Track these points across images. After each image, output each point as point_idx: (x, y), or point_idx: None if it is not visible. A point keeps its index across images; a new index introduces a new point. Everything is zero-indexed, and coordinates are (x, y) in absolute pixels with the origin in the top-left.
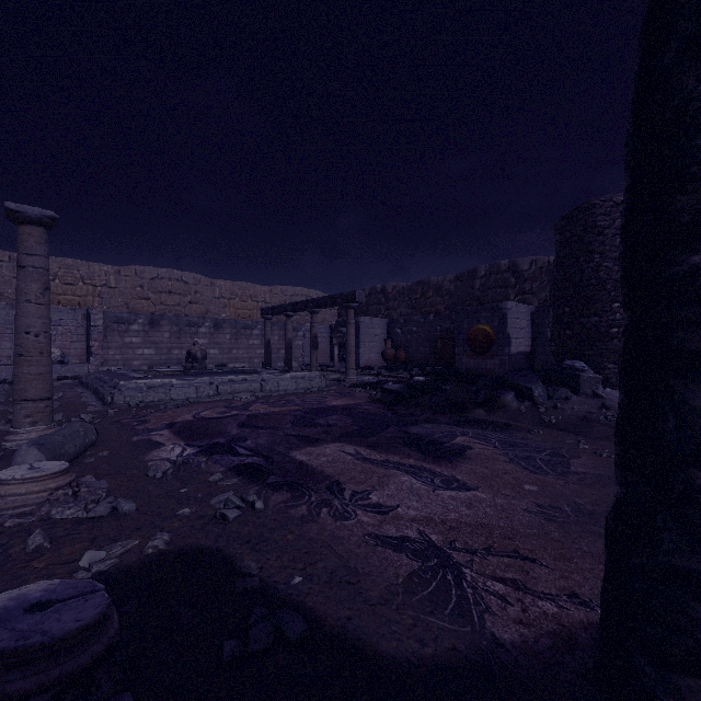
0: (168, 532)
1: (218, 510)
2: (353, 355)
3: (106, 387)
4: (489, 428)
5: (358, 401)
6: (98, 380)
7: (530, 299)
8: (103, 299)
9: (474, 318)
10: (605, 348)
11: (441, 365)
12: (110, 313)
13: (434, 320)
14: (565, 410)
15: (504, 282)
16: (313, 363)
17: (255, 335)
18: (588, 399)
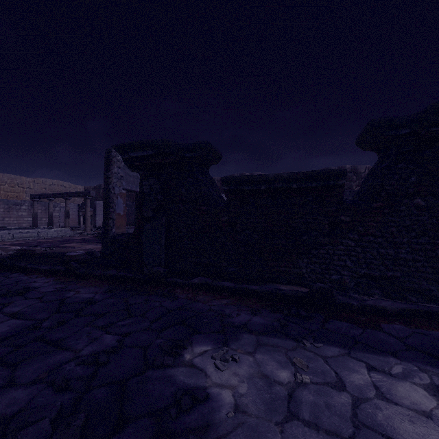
0: None
1: (44, 249)
2: (89, 220)
3: None
4: None
5: (88, 237)
6: None
7: None
8: None
9: None
10: None
11: None
12: None
13: None
14: None
15: None
16: (67, 225)
17: (23, 209)
18: None
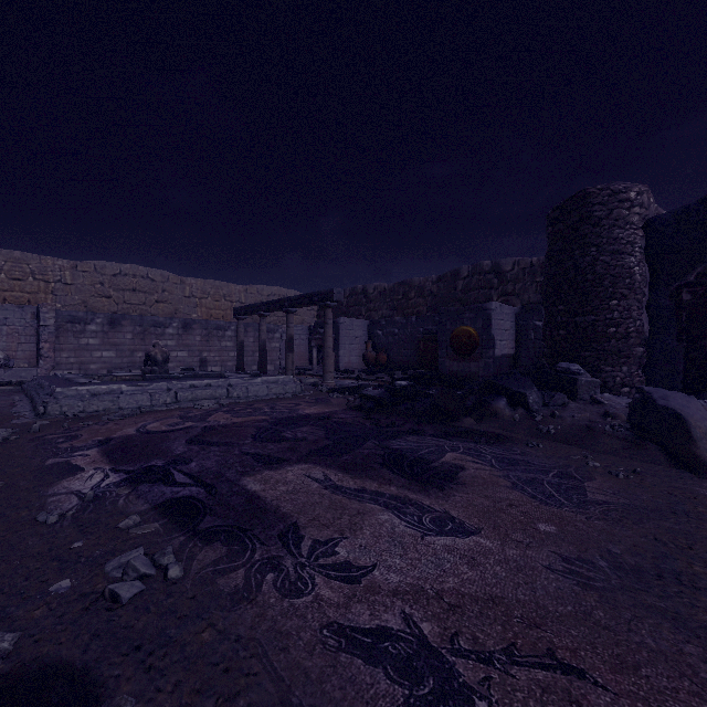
0: (15, 632)
1: (107, 586)
2: (331, 358)
3: (42, 394)
4: (481, 441)
5: (334, 408)
6: (37, 386)
7: (513, 301)
8: (57, 296)
9: (458, 319)
10: (602, 350)
11: (424, 368)
12: (63, 312)
13: (416, 321)
14: (564, 418)
15: (487, 283)
16: (289, 366)
17: (228, 337)
18: (587, 405)
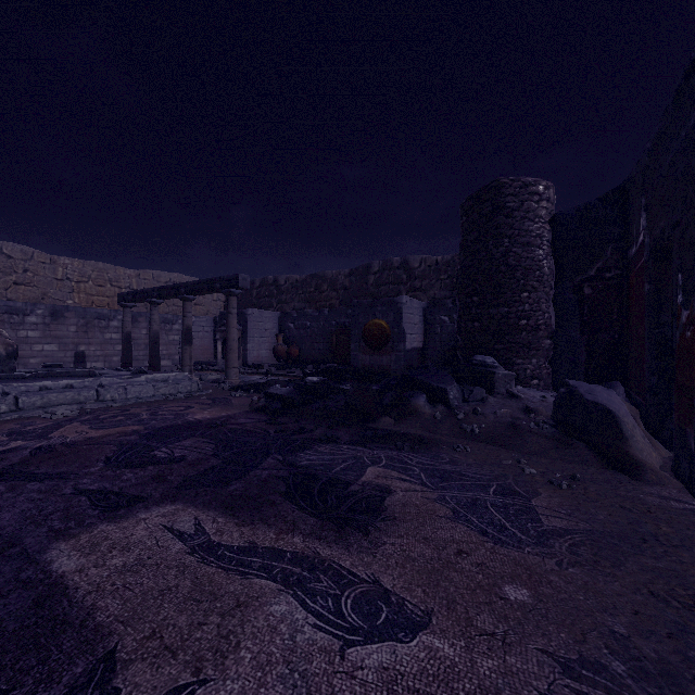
0: None
1: None
2: (235, 351)
3: None
4: (405, 448)
5: (234, 411)
6: None
7: (420, 296)
8: None
9: (370, 312)
10: (514, 342)
11: (337, 362)
12: None
13: (329, 314)
14: (487, 415)
15: (396, 278)
16: (186, 361)
17: (114, 328)
18: (505, 400)
